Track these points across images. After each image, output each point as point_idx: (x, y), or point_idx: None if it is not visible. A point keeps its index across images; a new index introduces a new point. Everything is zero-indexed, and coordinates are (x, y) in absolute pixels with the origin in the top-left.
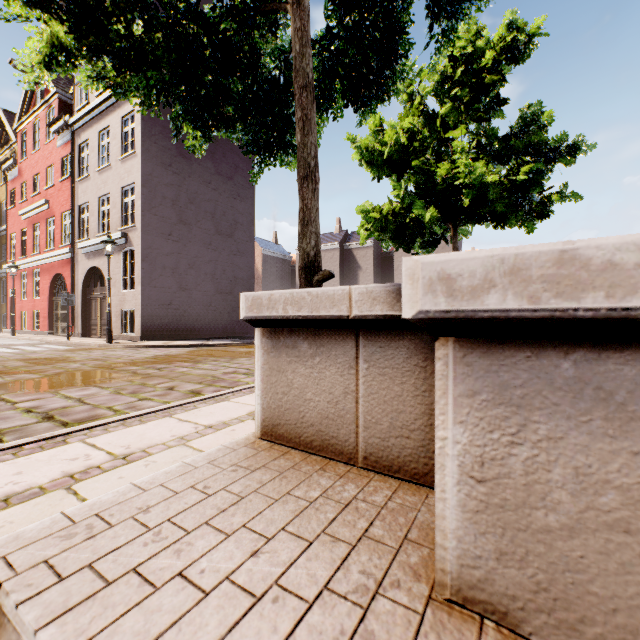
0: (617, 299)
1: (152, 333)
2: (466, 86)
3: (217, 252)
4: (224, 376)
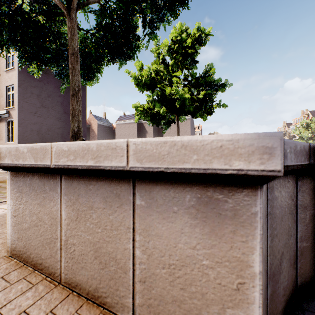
0: (24, 161)
1: None
2: (179, 53)
3: (64, 123)
4: None
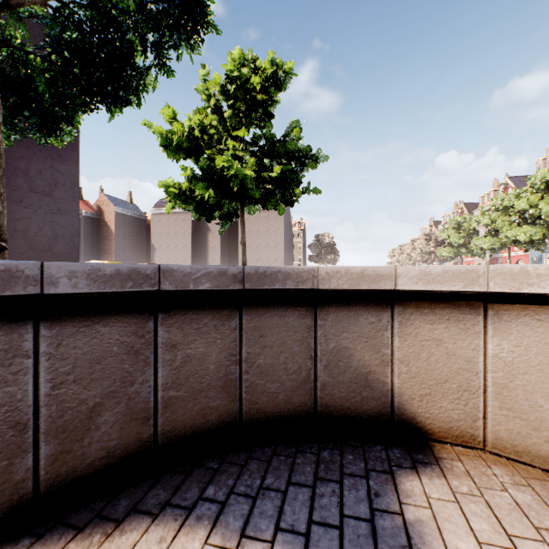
0: None
1: None
2: (240, 100)
3: (31, 210)
4: None
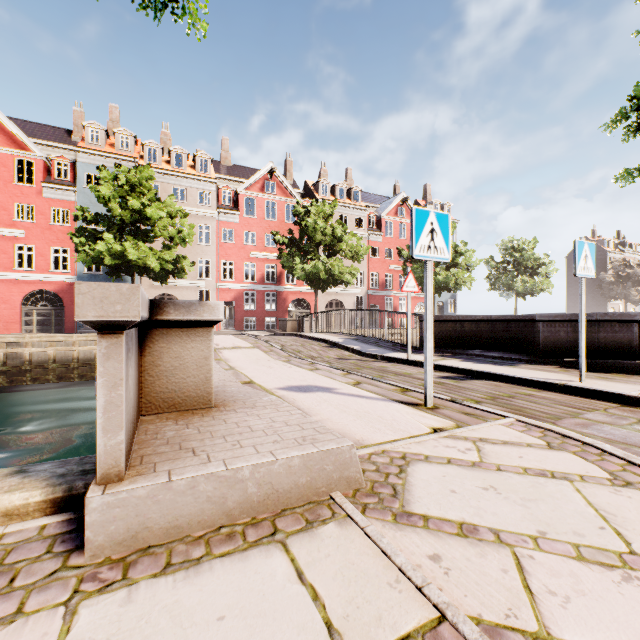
0: None
1: None
2: None
3: None
4: None
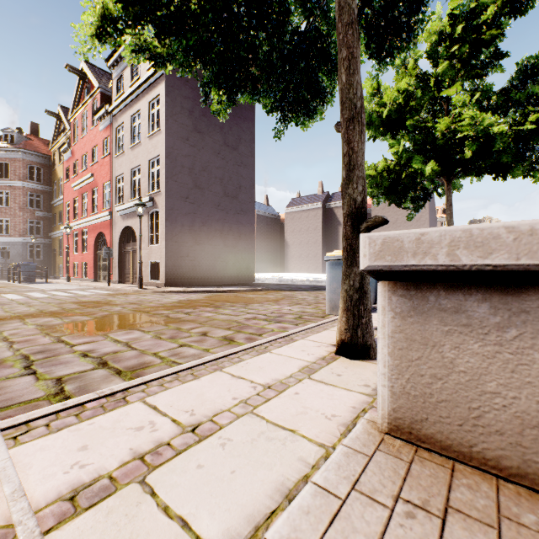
0: None
1: (173, 280)
2: (465, 42)
3: (225, 212)
4: (247, 322)
